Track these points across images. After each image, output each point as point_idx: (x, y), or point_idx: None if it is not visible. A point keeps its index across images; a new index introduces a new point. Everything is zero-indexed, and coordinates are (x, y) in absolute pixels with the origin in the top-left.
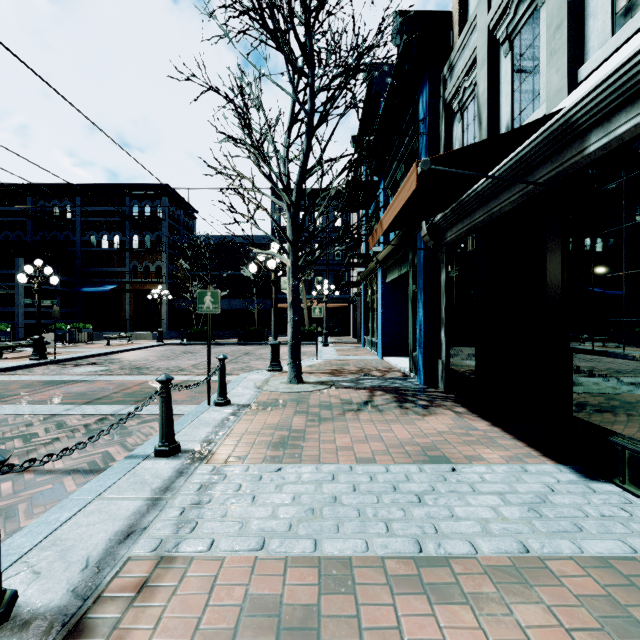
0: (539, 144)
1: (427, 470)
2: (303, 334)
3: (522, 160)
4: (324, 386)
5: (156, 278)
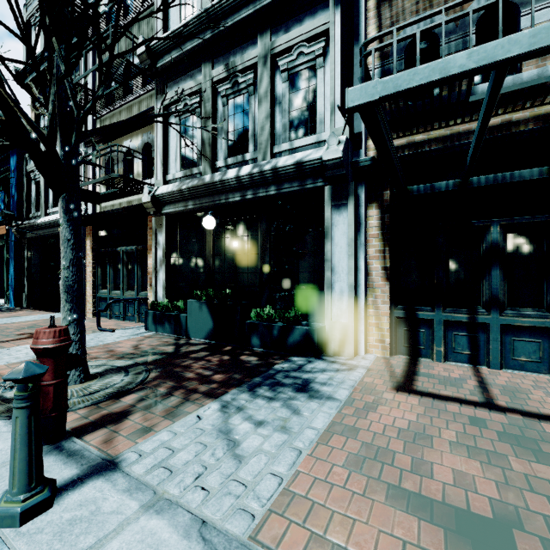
0: (55, 222)
1: (10, 318)
2: None
3: (51, 223)
4: None
5: None
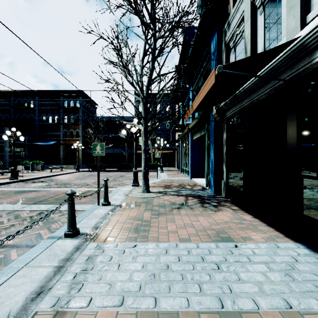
0: (283, 59)
1: (221, 246)
2: (150, 166)
3: (272, 69)
4: (161, 194)
5: (76, 138)
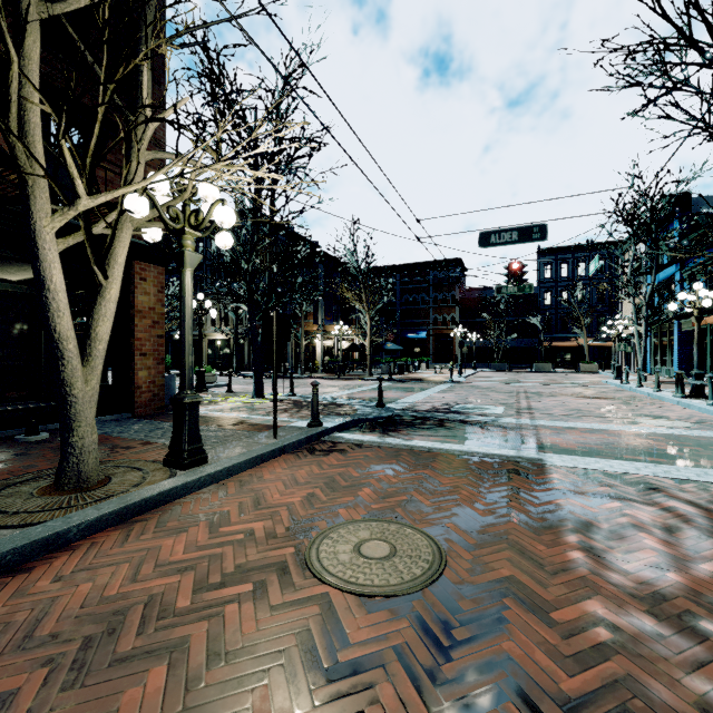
0: None
1: None
2: (585, 366)
3: None
4: (662, 383)
5: (450, 325)
